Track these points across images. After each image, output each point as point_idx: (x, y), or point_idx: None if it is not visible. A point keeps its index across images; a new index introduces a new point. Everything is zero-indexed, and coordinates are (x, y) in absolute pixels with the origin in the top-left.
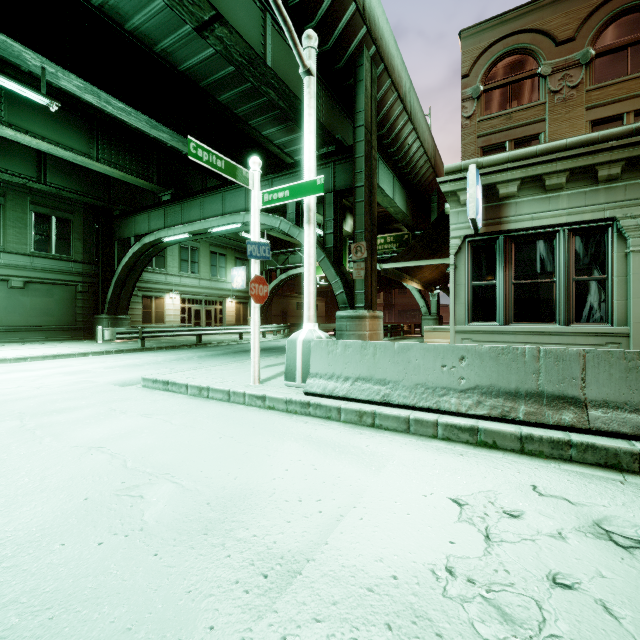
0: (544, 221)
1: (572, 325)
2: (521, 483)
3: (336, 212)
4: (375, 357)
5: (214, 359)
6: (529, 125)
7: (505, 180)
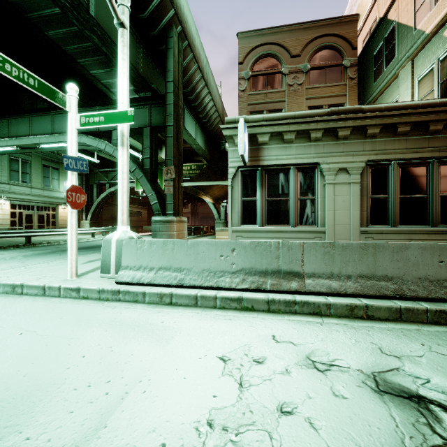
0: (283, 161)
1: (298, 226)
2: (266, 335)
3: (152, 142)
4: (174, 251)
5: (39, 257)
6: (277, 103)
7: (262, 132)
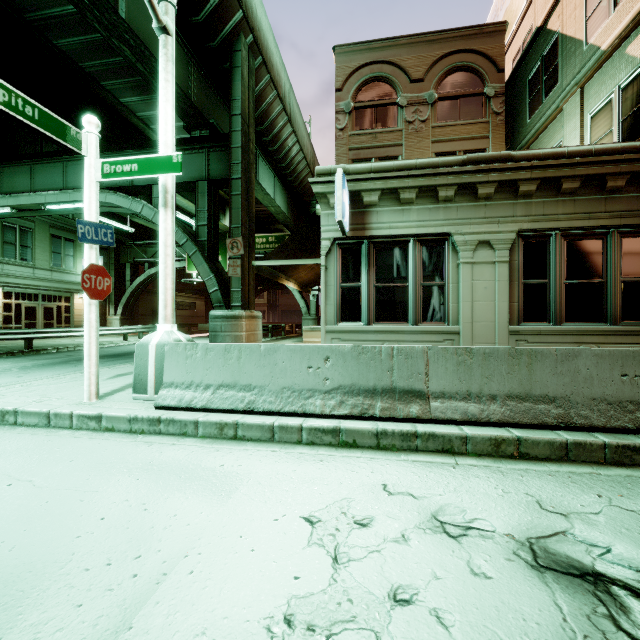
0: (399, 231)
1: (420, 324)
2: (374, 484)
3: (210, 203)
4: (240, 361)
5: (44, 370)
6: (390, 147)
7: (368, 189)
